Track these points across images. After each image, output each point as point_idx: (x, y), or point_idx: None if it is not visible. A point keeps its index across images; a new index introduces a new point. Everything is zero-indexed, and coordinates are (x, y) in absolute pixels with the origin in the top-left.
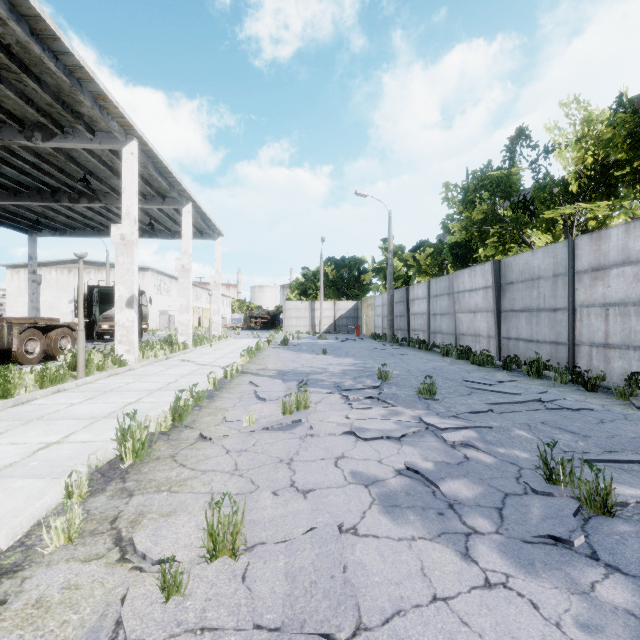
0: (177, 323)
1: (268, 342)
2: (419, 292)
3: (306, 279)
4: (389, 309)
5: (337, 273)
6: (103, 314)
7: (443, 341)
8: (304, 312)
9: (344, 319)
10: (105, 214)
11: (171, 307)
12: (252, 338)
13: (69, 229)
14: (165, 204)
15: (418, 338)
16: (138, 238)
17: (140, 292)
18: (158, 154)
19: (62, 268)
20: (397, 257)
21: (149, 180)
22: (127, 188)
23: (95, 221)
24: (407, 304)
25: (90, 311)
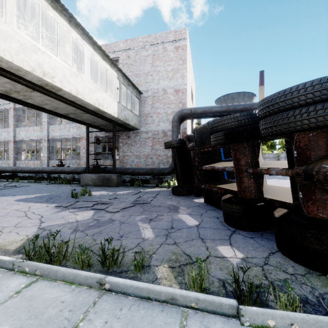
0: None
1: None
2: None
3: None
4: None
5: None
6: None
7: None
8: None
9: None
10: None
11: None
12: None
13: None
14: None
15: None
16: None
17: None
18: None
19: None
20: None
21: None
22: None
23: None
24: None
25: None
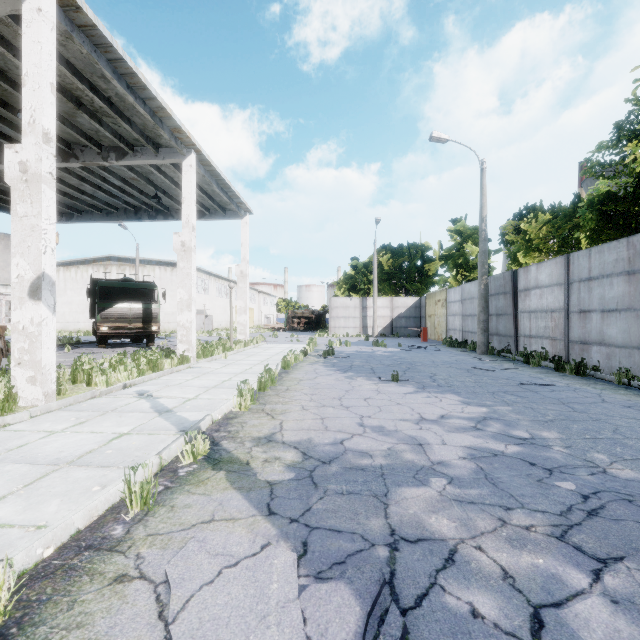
0: (216, 323)
1: (305, 352)
2: (542, 276)
3: (356, 271)
4: (482, 304)
5: (394, 263)
6: (102, 313)
7: (611, 359)
8: (354, 311)
9: (403, 319)
10: (106, 189)
11: (209, 306)
12: (289, 343)
13: (74, 212)
14: (159, 157)
15: (539, 350)
16: (151, 220)
17: (150, 286)
18: (112, 40)
19: (98, 266)
20: (471, 241)
21: (124, 111)
22: (31, 75)
23: (99, 200)
24: (514, 296)
25: (95, 310)
